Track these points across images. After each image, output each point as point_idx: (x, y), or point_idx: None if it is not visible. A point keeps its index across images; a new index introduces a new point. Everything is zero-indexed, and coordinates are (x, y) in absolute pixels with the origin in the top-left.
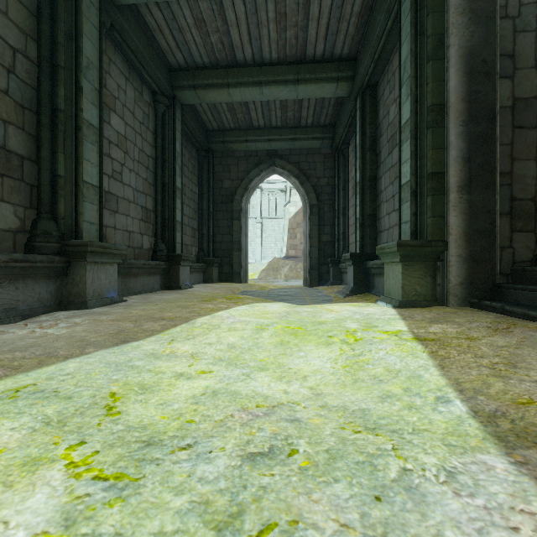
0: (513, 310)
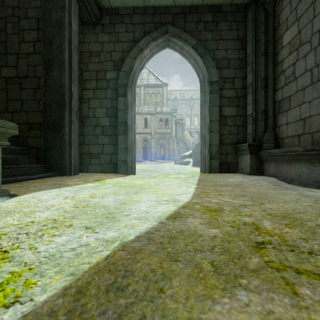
0: (8, 179)
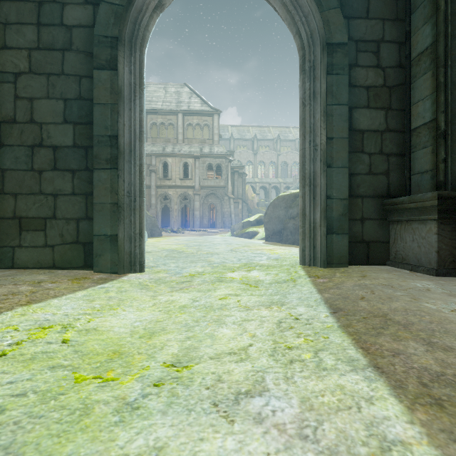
0: None
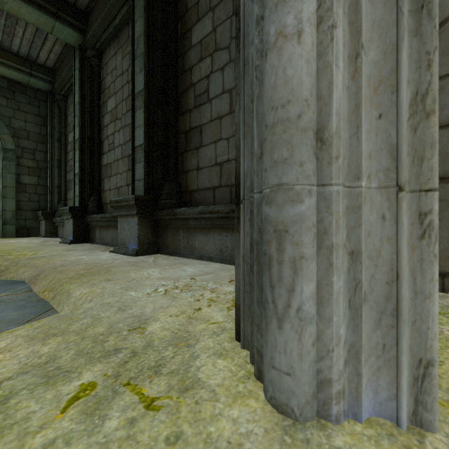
0: None
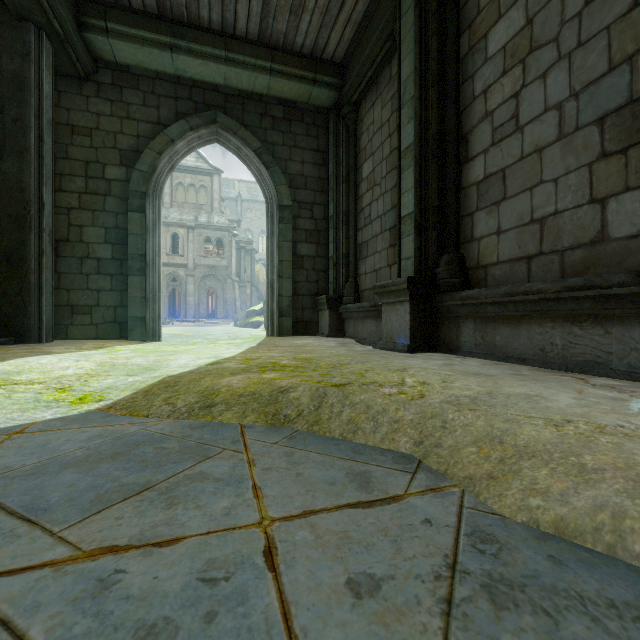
0: None
